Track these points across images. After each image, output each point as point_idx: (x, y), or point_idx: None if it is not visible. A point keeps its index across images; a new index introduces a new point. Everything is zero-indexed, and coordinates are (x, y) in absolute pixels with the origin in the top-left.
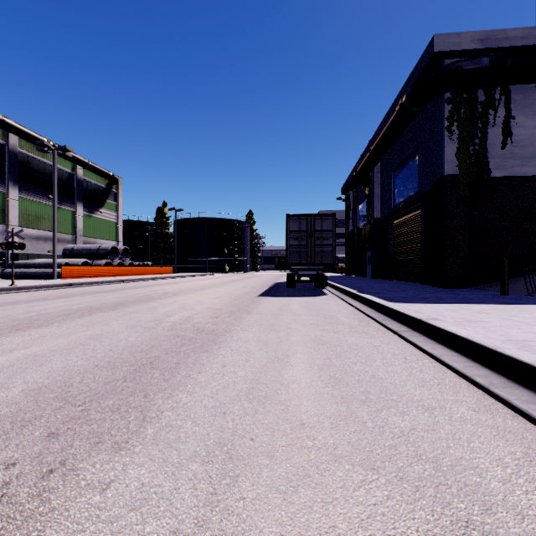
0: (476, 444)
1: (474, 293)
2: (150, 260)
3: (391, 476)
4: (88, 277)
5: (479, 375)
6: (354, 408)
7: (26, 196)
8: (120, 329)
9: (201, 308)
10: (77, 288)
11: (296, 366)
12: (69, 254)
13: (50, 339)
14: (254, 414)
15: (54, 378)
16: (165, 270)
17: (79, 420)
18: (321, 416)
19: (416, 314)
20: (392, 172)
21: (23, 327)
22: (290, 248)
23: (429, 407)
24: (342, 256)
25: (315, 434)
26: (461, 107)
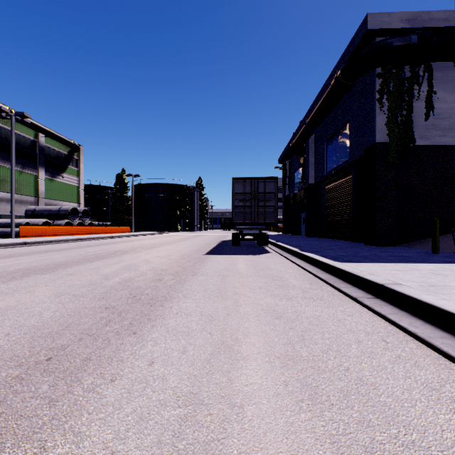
0: None
1: (406, 251)
2: (110, 221)
3: None
4: (47, 236)
5: None
6: None
7: None
8: (42, 298)
9: (145, 269)
10: (31, 247)
11: (249, 360)
12: (31, 214)
13: None
14: None
15: None
16: (122, 230)
17: None
18: None
19: (373, 277)
20: (324, 142)
21: None
22: (235, 209)
23: None
24: (278, 217)
25: None
26: (391, 81)
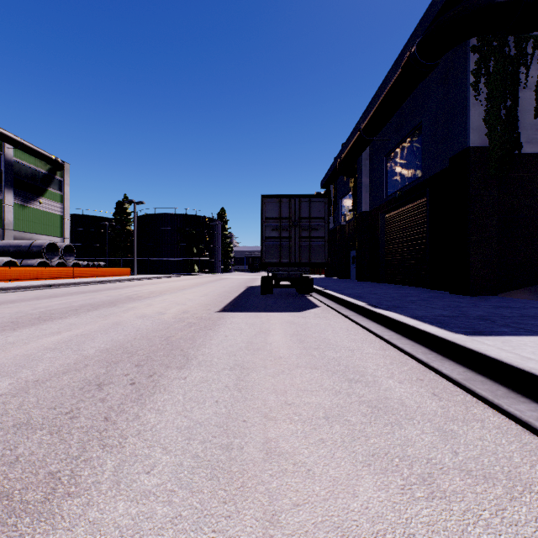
0: None
1: (530, 305)
2: (108, 260)
3: None
4: (6, 281)
5: None
6: None
7: None
8: None
9: (97, 347)
10: None
11: None
12: None
13: None
14: None
15: None
16: (120, 272)
17: None
18: None
19: None
20: (384, 156)
21: None
22: (266, 241)
23: None
24: None
25: None
26: (491, 58)
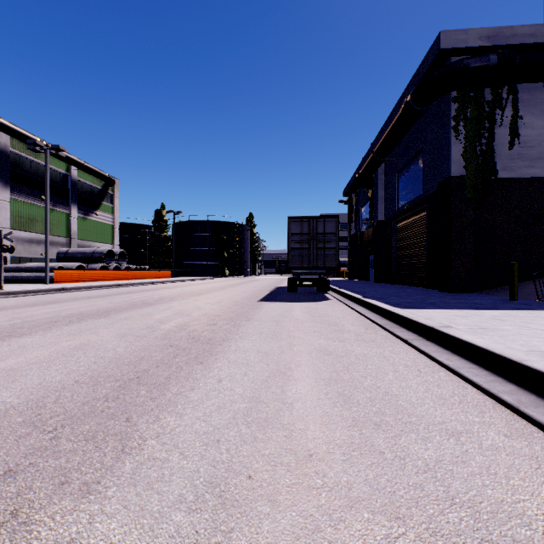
0: (517, 481)
1: (482, 298)
2: (148, 264)
3: (421, 530)
4: (82, 281)
5: (505, 392)
6: (368, 433)
7: (18, 197)
8: (109, 338)
9: (198, 314)
10: (70, 293)
11: (299, 381)
12: (63, 257)
13: (30, 350)
14: (252, 443)
15: (25, 397)
16: (163, 275)
17: (46, 451)
18: (330, 445)
19: (427, 321)
20: (396, 173)
21: (3, 335)
22: (291, 251)
23: (453, 431)
24: (344, 260)
25: (325, 469)
26: (468, 106)
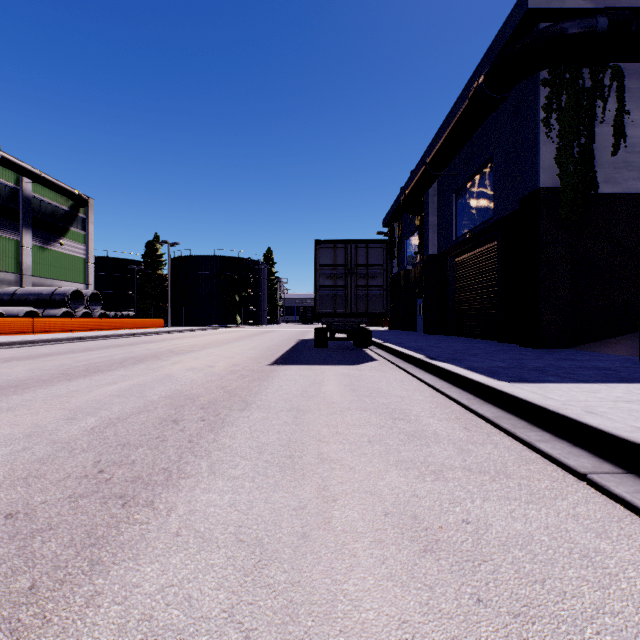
0: None
1: (596, 358)
2: (136, 310)
3: None
4: (29, 333)
5: None
6: None
7: None
8: None
9: (159, 394)
10: None
11: None
12: (8, 300)
13: None
14: None
15: None
16: (152, 323)
17: None
18: None
19: (603, 421)
20: (453, 193)
21: None
22: (320, 290)
23: None
24: None
25: None
26: (563, 92)
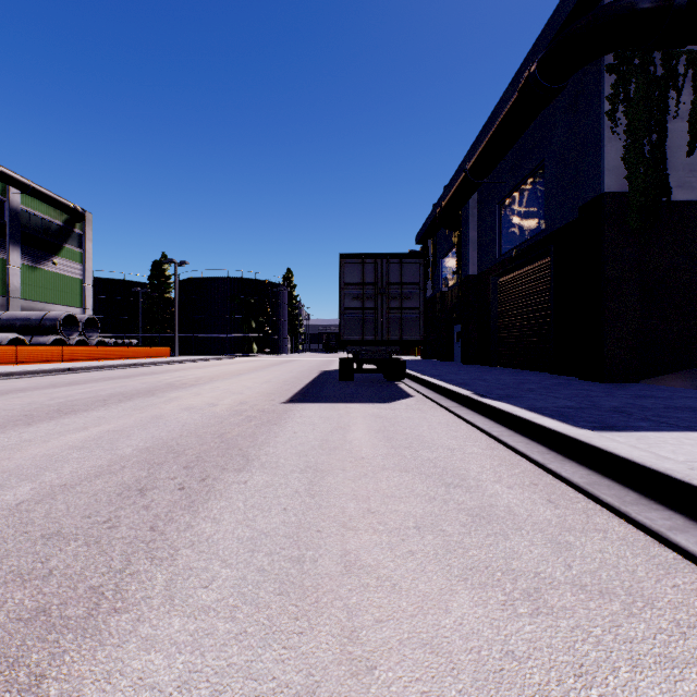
0: None
1: (679, 394)
2: (141, 338)
3: None
4: (12, 364)
5: None
6: None
7: None
8: None
9: (135, 446)
10: None
11: None
12: None
13: None
14: None
15: None
16: (157, 352)
17: None
18: None
19: None
20: (497, 204)
21: None
22: (345, 313)
23: None
24: None
25: None
26: (631, 80)
